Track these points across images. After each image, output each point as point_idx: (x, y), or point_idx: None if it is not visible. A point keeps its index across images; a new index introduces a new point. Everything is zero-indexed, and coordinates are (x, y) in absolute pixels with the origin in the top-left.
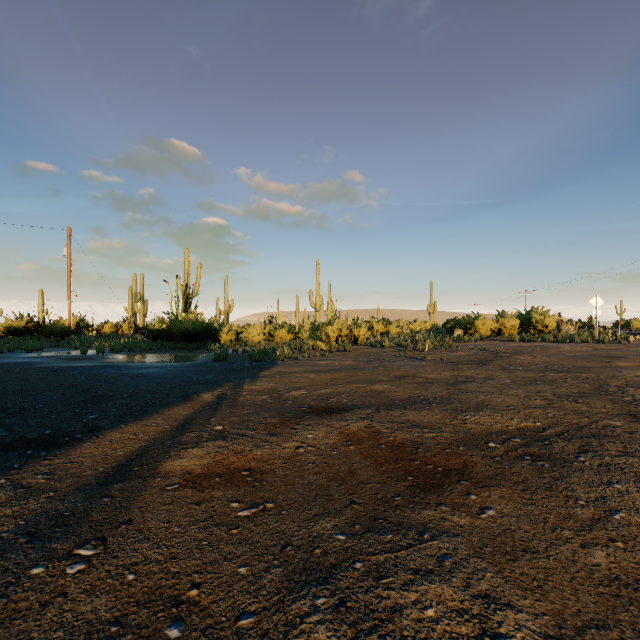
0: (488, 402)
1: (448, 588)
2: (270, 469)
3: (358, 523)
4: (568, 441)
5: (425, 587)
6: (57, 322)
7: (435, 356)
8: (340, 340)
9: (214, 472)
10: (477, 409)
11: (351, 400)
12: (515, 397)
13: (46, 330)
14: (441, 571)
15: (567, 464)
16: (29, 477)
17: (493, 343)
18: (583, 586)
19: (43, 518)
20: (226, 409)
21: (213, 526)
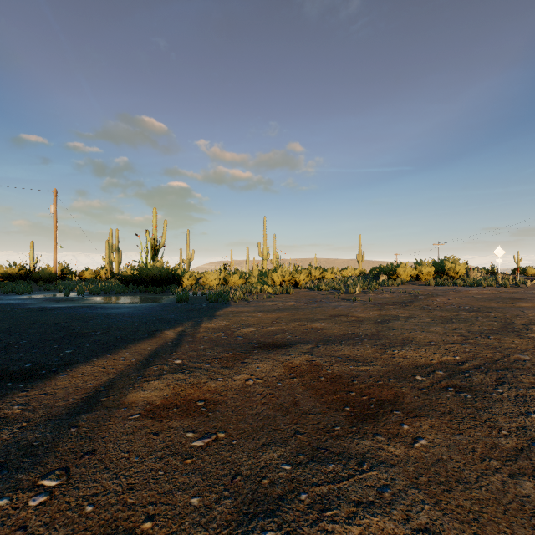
0: (412, 338)
1: (389, 521)
2: (222, 400)
3: (302, 453)
4: (485, 374)
5: (367, 520)
6: (45, 269)
7: (364, 298)
8: (284, 284)
9: (172, 403)
10: (403, 344)
11: (294, 336)
12: (435, 334)
13: (36, 276)
14: (381, 503)
15: (487, 395)
16: (6, 408)
17: (412, 287)
18: (517, 518)
19: (13, 448)
20: (185, 344)
21: (169, 456)
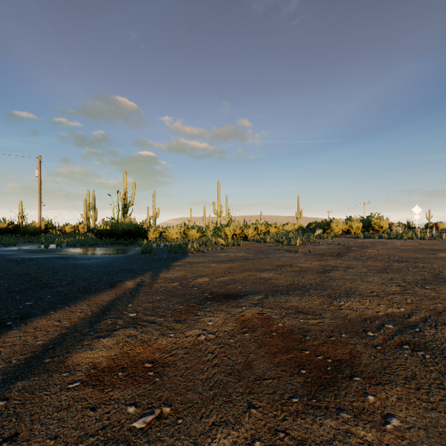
0: (354, 288)
1: None
2: (172, 361)
3: (258, 438)
4: (435, 328)
5: None
6: (30, 224)
7: (304, 249)
8: (235, 237)
9: (119, 365)
10: (347, 295)
11: (244, 286)
12: (375, 284)
13: (22, 230)
14: None
15: None
16: None
17: (344, 239)
18: None
19: None
20: (143, 295)
21: (102, 444)
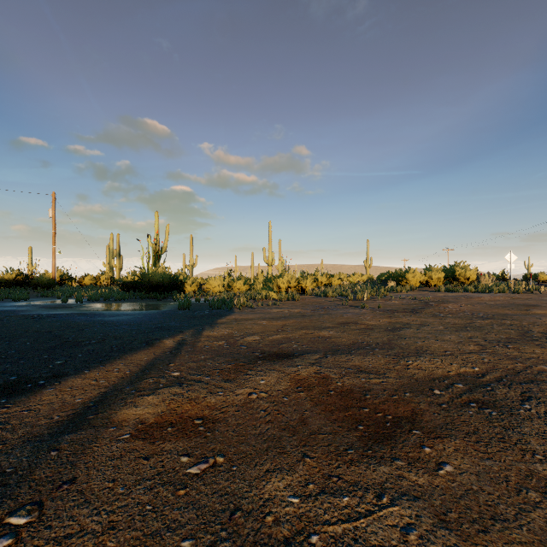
0: (426, 347)
1: None
2: (223, 417)
3: (312, 482)
4: (509, 387)
5: None
6: (43, 275)
7: (373, 305)
8: (289, 291)
9: (167, 421)
10: (417, 354)
11: (300, 345)
12: (450, 343)
13: (33, 282)
14: None
15: (514, 412)
16: None
17: (422, 293)
18: None
19: None
20: (185, 354)
21: (160, 486)
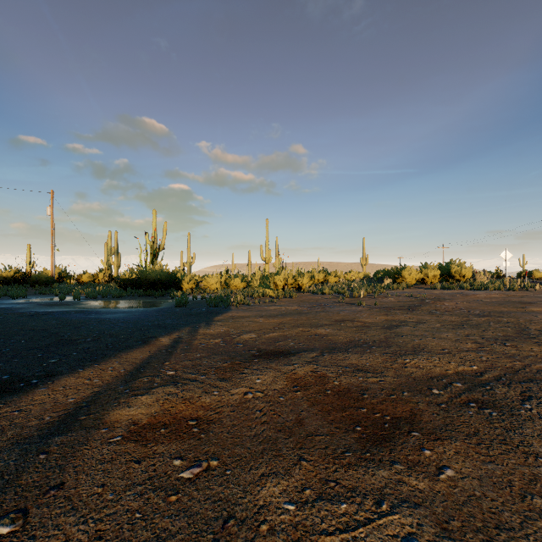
0: (424, 345)
1: None
2: (217, 418)
3: (308, 487)
4: (508, 386)
5: None
6: (41, 272)
7: (369, 302)
8: (286, 288)
9: (160, 422)
10: (415, 352)
11: (297, 343)
12: (447, 340)
13: (31, 279)
14: None
15: (515, 412)
16: None
17: (418, 290)
18: None
19: None
20: (181, 353)
21: (150, 491)
